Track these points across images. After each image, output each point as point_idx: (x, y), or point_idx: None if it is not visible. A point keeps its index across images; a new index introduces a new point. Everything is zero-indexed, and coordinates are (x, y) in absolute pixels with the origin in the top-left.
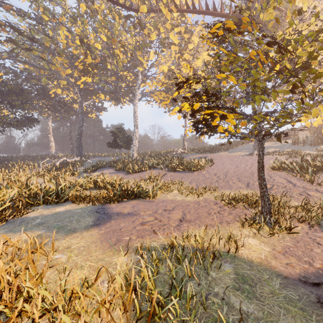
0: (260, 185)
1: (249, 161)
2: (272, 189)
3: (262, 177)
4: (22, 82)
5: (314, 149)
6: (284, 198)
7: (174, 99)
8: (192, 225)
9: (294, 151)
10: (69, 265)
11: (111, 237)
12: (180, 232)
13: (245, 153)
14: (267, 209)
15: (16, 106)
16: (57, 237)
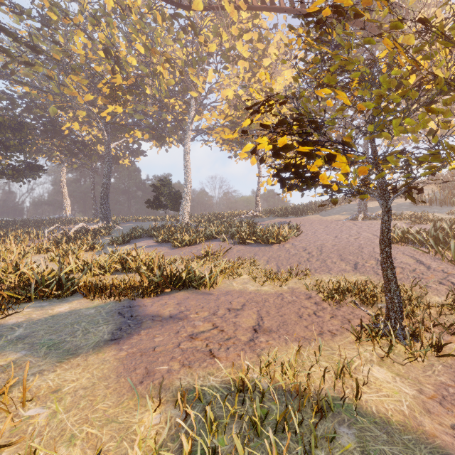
0: (384, 273)
1: (352, 228)
2: None
3: (387, 259)
4: (22, 112)
5: (446, 211)
6: (415, 289)
7: (245, 131)
8: (274, 340)
9: (418, 214)
10: (48, 434)
11: (137, 366)
12: (255, 354)
13: (346, 216)
14: (397, 312)
15: (11, 148)
16: (42, 368)
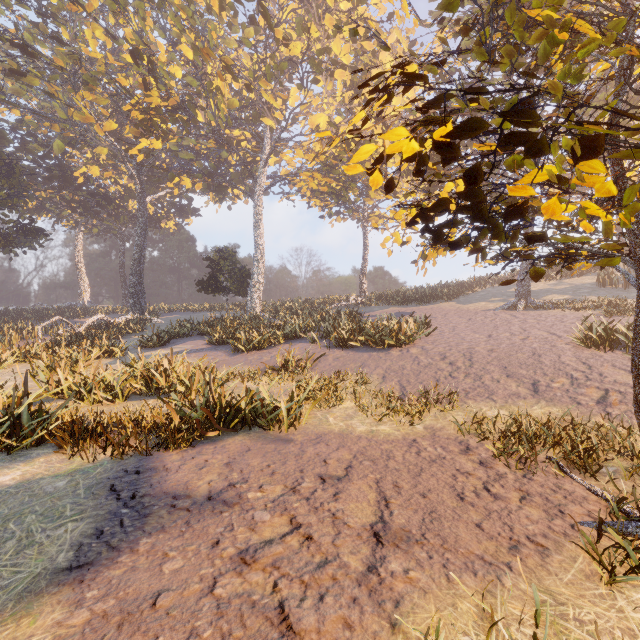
0: None
1: (512, 323)
2: (608, 401)
3: None
4: (16, 150)
5: None
6: None
7: (355, 130)
8: (421, 567)
9: (611, 301)
10: None
11: None
12: (384, 618)
13: (496, 304)
14: None
15: None
16: None
